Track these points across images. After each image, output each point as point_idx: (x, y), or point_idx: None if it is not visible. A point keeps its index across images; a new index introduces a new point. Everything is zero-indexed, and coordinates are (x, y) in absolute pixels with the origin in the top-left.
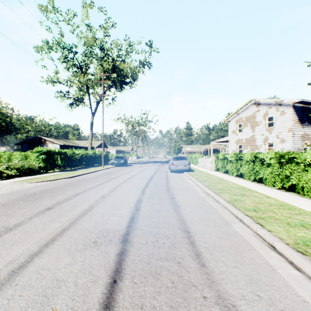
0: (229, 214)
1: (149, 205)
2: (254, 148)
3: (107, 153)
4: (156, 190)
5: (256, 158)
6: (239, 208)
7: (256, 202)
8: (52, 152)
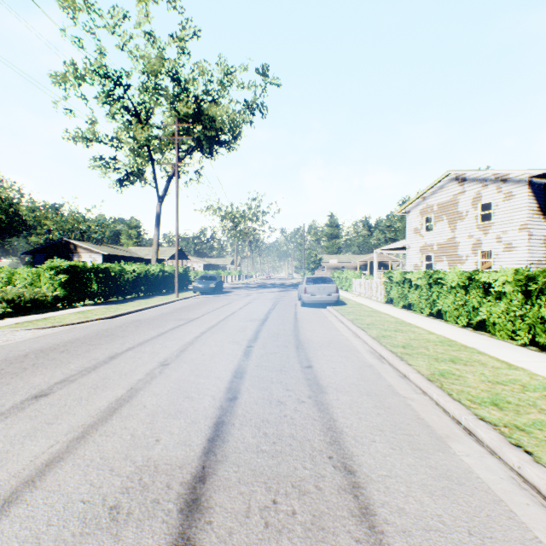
0: (437, 412)
1: (260, 385)
2: (455, 261)
3: (185, 269)
4: (274, 346)
5: (471, 281)
6: (459, 396)
7: (490, 381)
8: (79, 269)
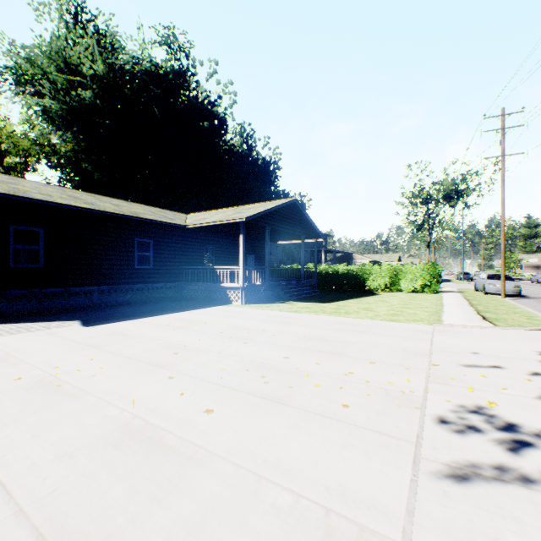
0: None
1: None
2: None
3: None
4: None
5: None
6: None
7: None
8: (441, 270)
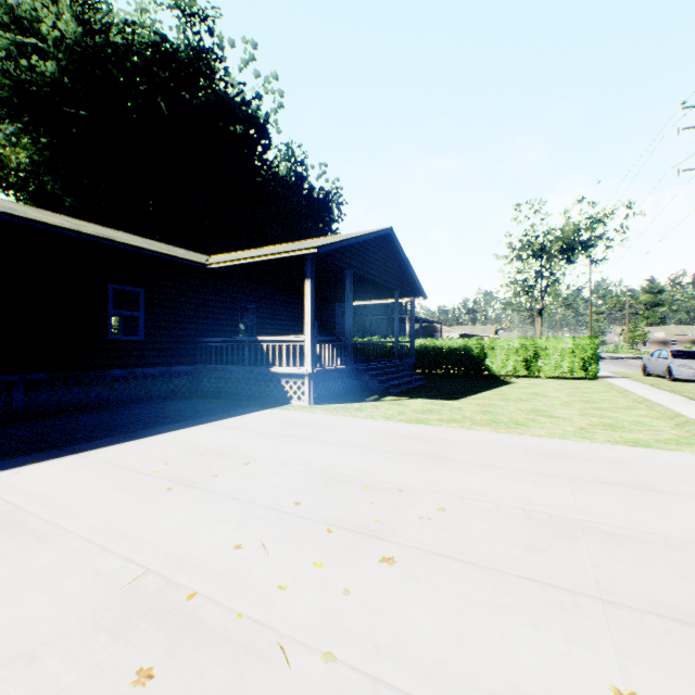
0: None
1: None
2: None
3: None
4: None
5: None
6: None
7: None
8: None
